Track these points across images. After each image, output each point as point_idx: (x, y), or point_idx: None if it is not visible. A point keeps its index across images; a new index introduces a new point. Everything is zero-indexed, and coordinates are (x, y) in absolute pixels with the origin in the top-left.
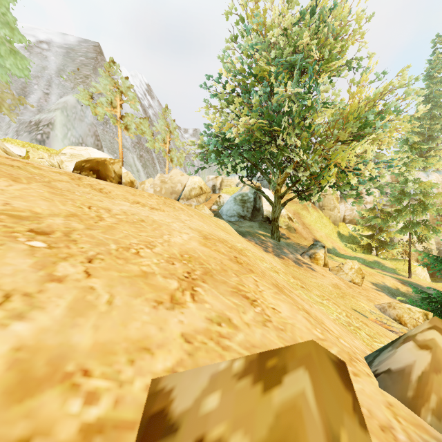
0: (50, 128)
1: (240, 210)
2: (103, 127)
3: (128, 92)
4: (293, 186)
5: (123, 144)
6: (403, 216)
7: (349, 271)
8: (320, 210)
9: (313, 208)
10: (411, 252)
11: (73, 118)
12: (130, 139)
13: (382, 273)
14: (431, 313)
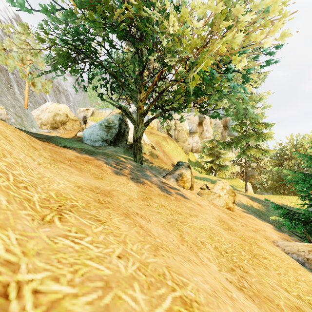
0: None
1: (104, 135)
2: None
3: None
4: (156, 99)
5: None
6: (242, 142)
7: (221, 193)
8: (176, 142)
9: (171, 140)
10: (246, 171)
11: None
12: None
13: None
14: None
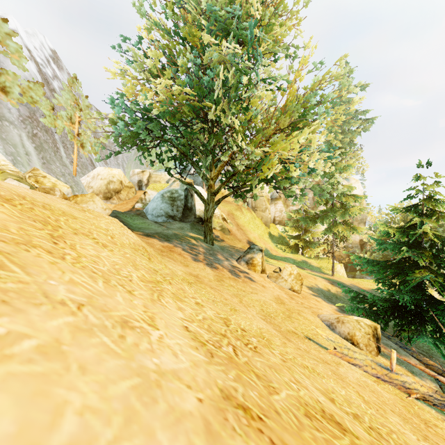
0: None
1: (169, 209)
2: None
3: (8, 40)
4: (228, 180)
5: (3, 115)
6: (328, 217)
7: (289, 277)
8: (253, 211)
9: (247, 209)
10: (334, 251)
11: None
12: (17, 110)
13: (312, 273)
14: (379, 326)
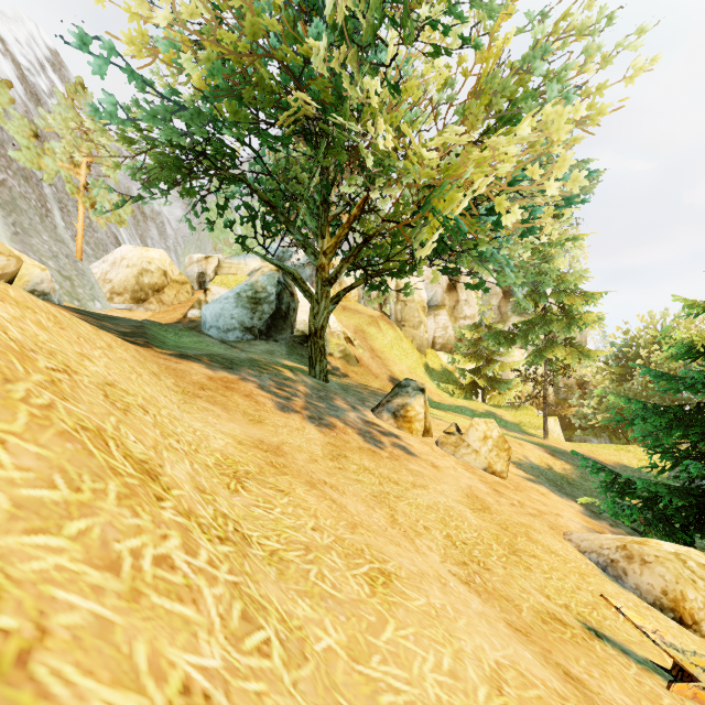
0: None
1: (247, 317)
2: None
3: None
4: (356, 253)
5: None
6: (538, 332)
7: (482, 444)
8: (399, 328)
9: (388, 323)
10: (547, 394)
11: None
12: None
13: (510, 434)
14: None
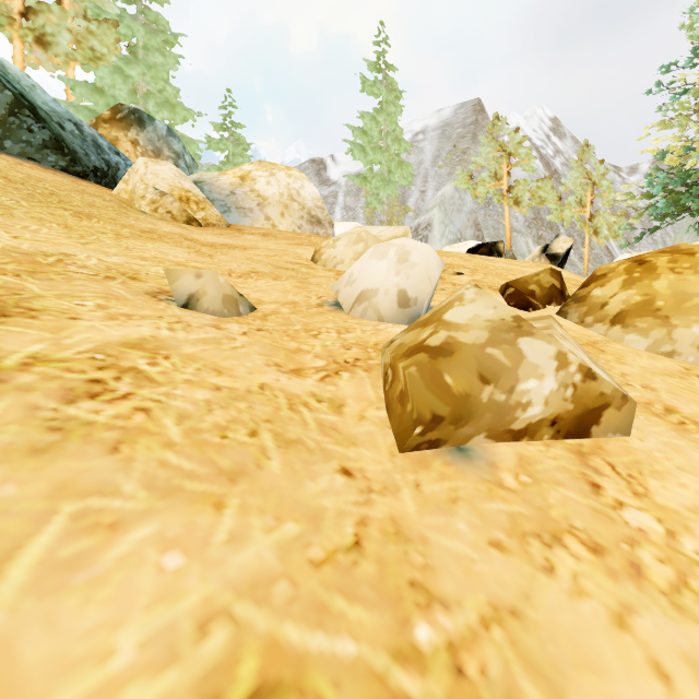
0: (428, 231)
1: None
2: (485, 210)
3: (519, 149)
4: None
5: (511, 227)
6: None
7: None
8: None
9: None
10: None
11: (450, 211)
12: (523, 216)
13: None
14: None
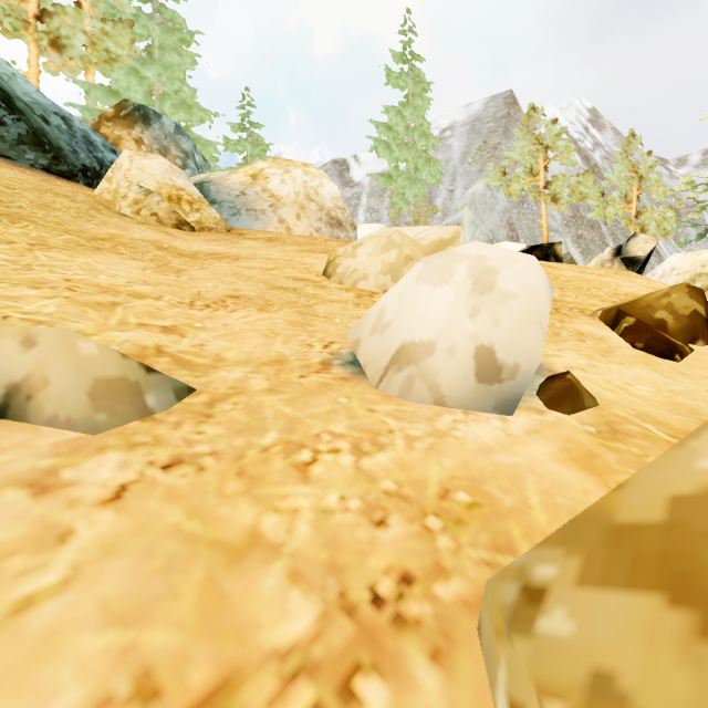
0: None
1: None
2: (518, 209)
3: (557, 142)
4: None
5: (548, 226)
6: None
7: None
8: None
9: None
10: None
11: (482, 210)
12: (560, 214)
13: None
14: None
